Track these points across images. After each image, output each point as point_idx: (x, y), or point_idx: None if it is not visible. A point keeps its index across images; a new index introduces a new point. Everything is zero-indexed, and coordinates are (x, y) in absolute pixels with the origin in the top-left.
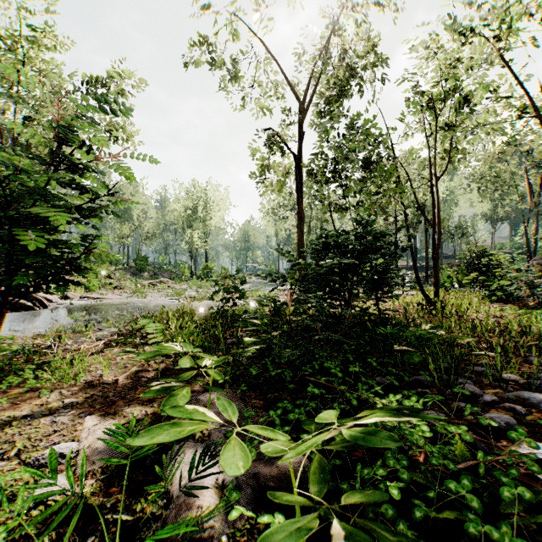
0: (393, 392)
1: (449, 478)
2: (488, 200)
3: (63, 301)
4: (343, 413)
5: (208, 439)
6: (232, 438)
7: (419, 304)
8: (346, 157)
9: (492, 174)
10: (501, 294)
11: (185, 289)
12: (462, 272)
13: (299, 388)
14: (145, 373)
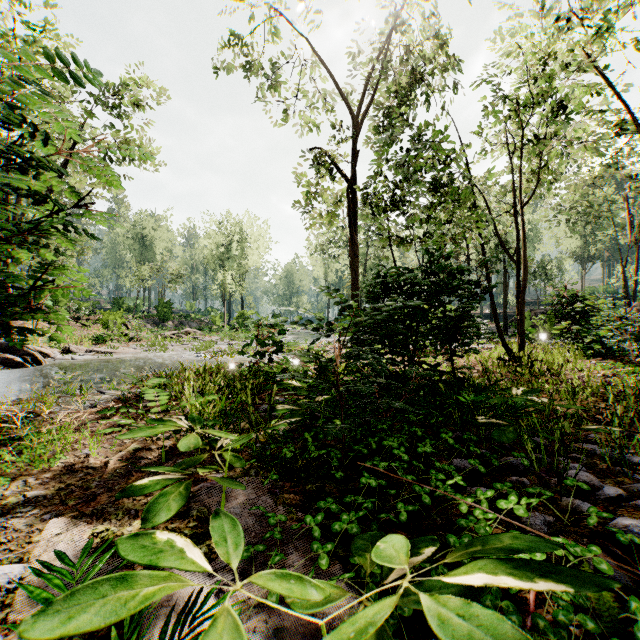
0: (477, 481)
1: (579, 633)
2: (577, 235)
3: (65, 355)
4: (410, 515)
5: (217, 558)
6: (222, 607)
7: (501, 360)
8: (410, 177)
9: (583, 204)
10: (599, 347)
11: (215, 341)
12: (550, 320)
13: (350, 475)
14: (146, 453)
